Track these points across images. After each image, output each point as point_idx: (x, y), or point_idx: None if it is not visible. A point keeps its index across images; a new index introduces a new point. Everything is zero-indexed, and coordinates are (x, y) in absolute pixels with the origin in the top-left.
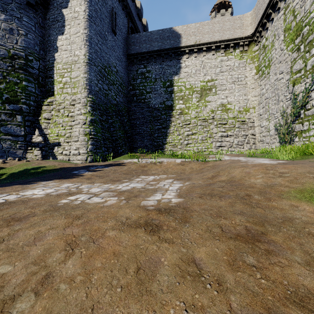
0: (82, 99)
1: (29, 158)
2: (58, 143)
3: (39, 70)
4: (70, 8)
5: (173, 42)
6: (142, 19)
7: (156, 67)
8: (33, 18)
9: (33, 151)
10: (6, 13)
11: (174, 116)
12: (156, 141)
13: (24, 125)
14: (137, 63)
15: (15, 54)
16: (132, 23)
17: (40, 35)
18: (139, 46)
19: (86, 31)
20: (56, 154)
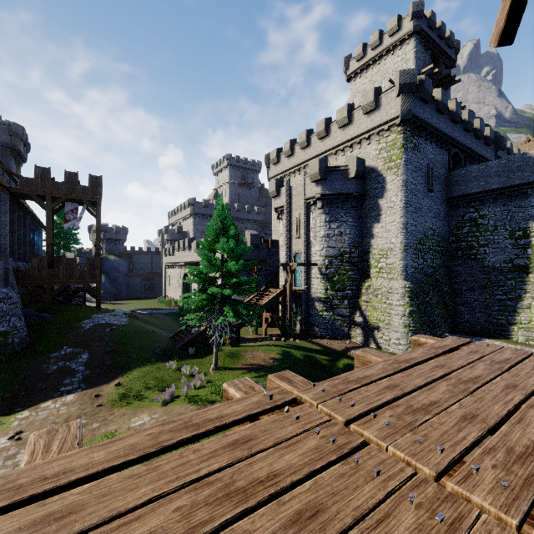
0: (400, 290)
1: (353, 335)
2: (378, 328)
3: (358, 256)
4: (386, 198)
5: (529, 174)
6: (471, 129)
7: (496, 210)
8: (354, 215)
9: (355, 330)
10: (338, 221)
11: (532, 282)
12: (495, 317)
13: (349, 308)
14: (462, 205)
15: (343, 251)
16: (455, 147)
17: (358, 225)
18: (466, 186)
19: (402, 219)
20: (376, 337)
